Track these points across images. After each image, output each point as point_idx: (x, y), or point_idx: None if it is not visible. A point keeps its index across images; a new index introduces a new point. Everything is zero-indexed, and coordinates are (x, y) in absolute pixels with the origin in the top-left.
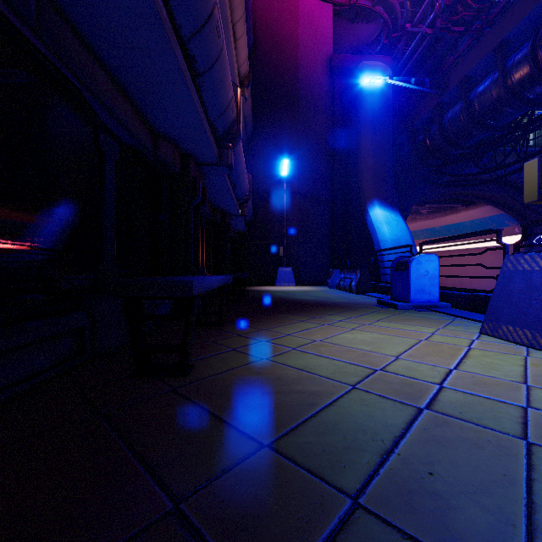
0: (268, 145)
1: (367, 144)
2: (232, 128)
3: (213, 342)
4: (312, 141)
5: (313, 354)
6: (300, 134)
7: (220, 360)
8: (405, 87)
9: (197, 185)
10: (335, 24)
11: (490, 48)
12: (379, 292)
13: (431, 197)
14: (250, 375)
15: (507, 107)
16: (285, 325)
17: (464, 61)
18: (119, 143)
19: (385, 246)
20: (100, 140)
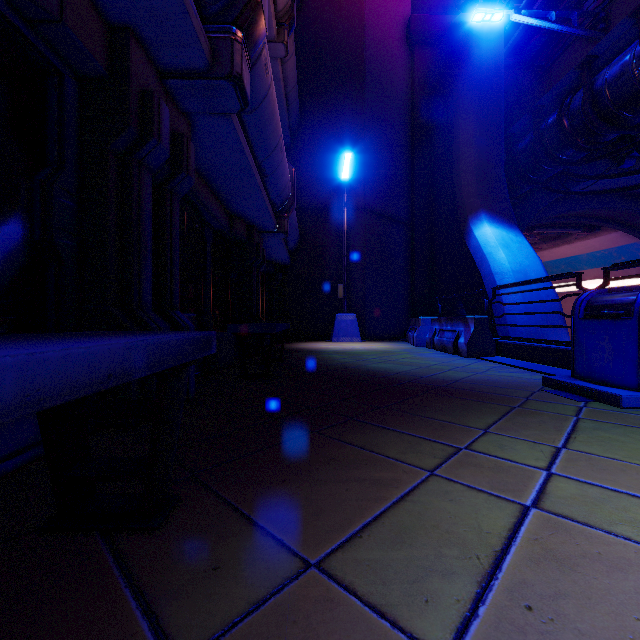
0: (322, 139)
1: (467, 131)
2: None
3: None
4: (383, 136)
5: None
6: (366, 124)
7: None
8: (515, 59)
9: (153, 111)
10: None
11: None
12: (506, 355)
13: (542, 220)
14: None
15: None
16: (391, 513)
17: None
18: None
19: (504, 281)
20: None
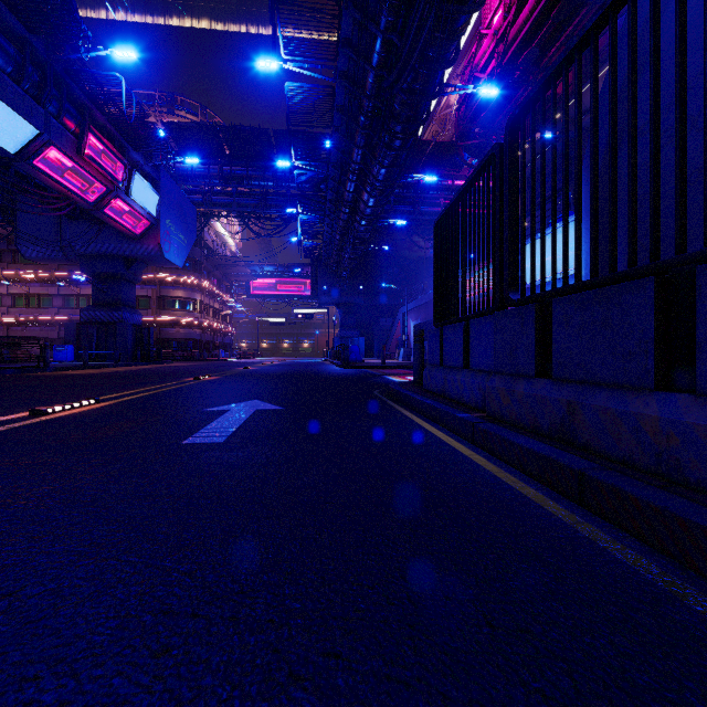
0: None
1: None
2: None
3: None
4: None
5: None
6: None
7: None
8: None
9: None
10: None
11: None
12: None
13: None
14: None
15: None
16: None
17: None
18: None
19: None
20: None
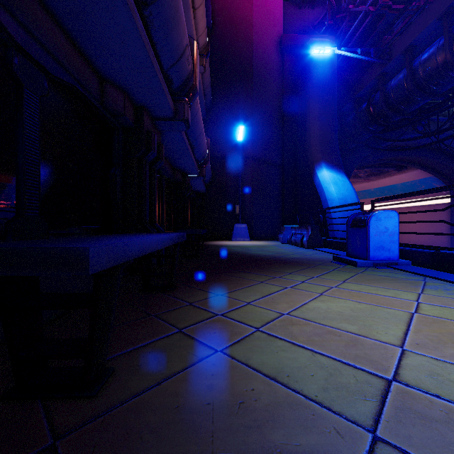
0: (225, 114)
1: (314, 112)
2: (188, 82)
3: (157, 316)
4: (264, 111)
5: (285, 340)
6: (254, 104)
7: (157, 354)
8: (347, 63)
9: (152, 139)
10: (284, 10)
11: (436, 15)
12: (329, 247)
13: (368, 162)
14: (194, 395)
15: (452, 72)
16: (244, 288)
17: (409, 30)
18: (48, 76)
19: (333, 205)
20: (13, 63)
